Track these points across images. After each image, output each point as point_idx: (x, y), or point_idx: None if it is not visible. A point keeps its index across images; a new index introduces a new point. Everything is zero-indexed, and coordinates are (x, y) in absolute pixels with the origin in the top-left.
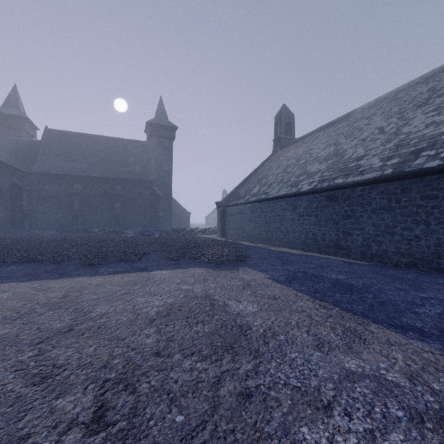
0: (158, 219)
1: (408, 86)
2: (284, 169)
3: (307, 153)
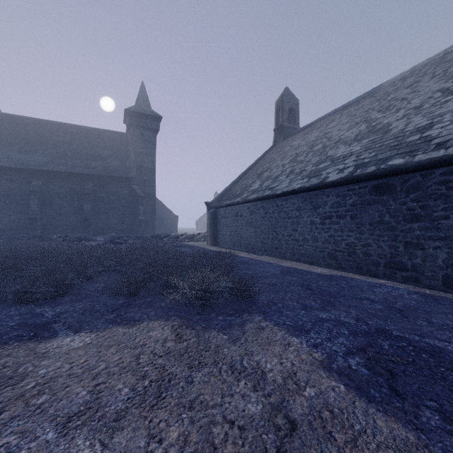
0: (138, 223)
1: None
2: (292, 159)
3: (323, 137)
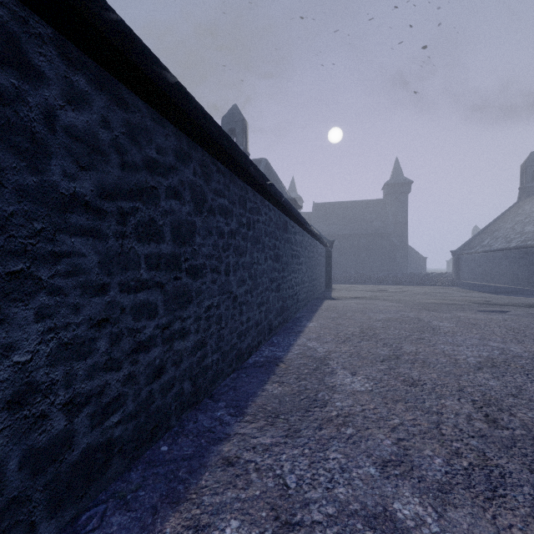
0: (395, 265)
1: None
2: (513, 225)
3: None
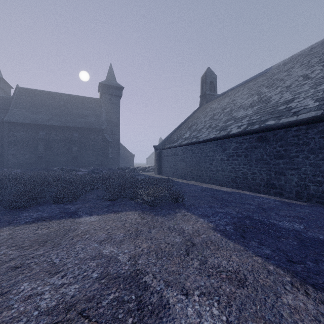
0: (108, 160)
1: (322, 43)
2: (211, 117)
3: (231, 103)
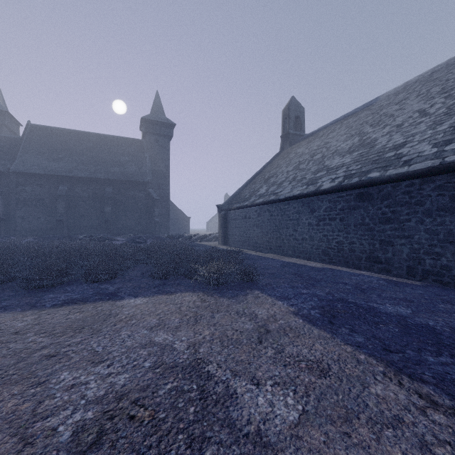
0: (153, 224)
1: (447, 65)
2: (295, 166)
3: (323, 147)
